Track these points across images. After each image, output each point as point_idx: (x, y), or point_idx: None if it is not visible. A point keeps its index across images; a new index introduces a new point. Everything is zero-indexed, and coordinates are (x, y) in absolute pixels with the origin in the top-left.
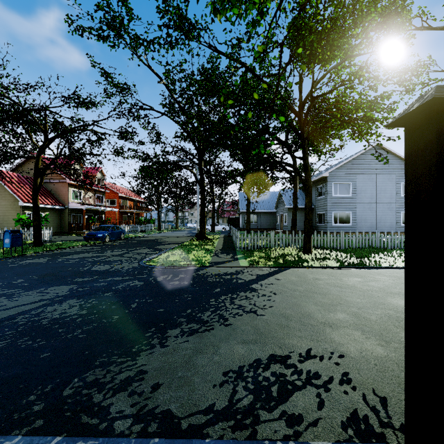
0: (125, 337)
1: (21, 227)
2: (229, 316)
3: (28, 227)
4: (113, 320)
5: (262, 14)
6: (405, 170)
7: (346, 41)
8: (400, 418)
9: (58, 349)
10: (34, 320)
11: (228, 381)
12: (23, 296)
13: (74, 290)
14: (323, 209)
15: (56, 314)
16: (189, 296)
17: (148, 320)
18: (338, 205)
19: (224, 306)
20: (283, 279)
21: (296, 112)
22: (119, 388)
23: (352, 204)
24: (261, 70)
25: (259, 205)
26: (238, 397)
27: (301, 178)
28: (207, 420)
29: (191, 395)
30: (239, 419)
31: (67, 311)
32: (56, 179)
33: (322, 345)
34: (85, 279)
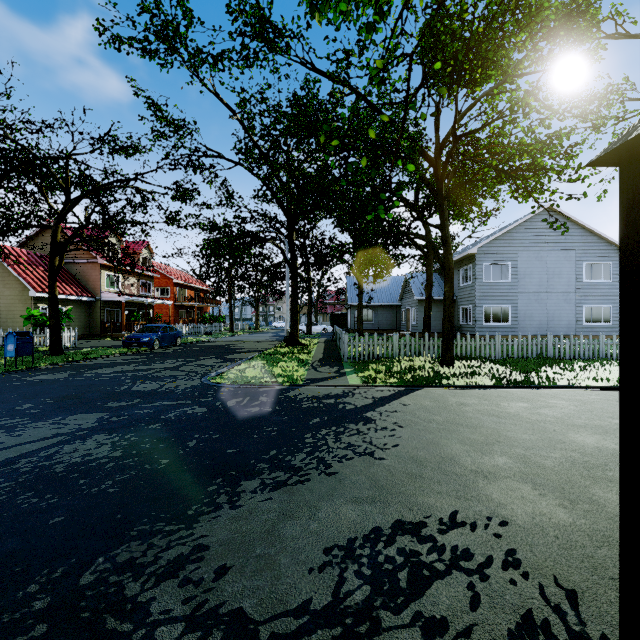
0: (177, 492)
1: (32, 327)
2: (334, 459)
3: (42, 328)
4: (160, 466)
5: (382, 12)
6: (621, 235)
7: (505, 53)
8: (600, 625)
9: (77, 510)
10: (43, 465)
11: (332, 563)
12: (29, 429)
13: (105, 420)
14: (469, 302)
15: (77, 457)
16: (274, 430)
17: (213, 467)
18: (491, 295)
19: (325, 445)
20: (412, 404)
21: (431, 158)
22: (166, 573)
23: (511, 294)
24: (379, 98)
25: (376, 295)
26: (348, 588)
27: (438, 256)
28: (300, 626)
29: (275, 584)
30: (349, 625)
31: (93, 451)
32: (83, 258)
33: (473, 505)
34: (122, 403)
